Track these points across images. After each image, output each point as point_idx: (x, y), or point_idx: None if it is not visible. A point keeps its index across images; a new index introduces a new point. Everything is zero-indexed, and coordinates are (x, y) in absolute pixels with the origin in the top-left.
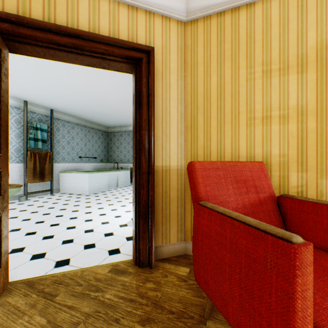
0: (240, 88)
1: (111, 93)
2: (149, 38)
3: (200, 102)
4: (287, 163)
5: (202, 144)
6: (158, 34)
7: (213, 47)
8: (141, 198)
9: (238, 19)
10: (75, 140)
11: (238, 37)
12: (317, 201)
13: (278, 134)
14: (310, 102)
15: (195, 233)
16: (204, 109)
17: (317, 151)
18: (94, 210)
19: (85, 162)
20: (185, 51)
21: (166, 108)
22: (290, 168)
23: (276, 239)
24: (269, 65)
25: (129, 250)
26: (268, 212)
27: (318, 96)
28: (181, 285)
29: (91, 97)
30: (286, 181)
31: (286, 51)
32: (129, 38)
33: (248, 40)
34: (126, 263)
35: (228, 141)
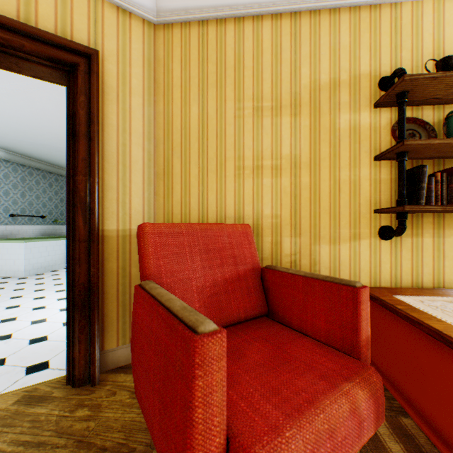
0: (227, 126)
1: (63, 115)
2: (96, 36)
3: (176, 141)
4: (280, 226)
5: (179, 200)
6: (110, 32)
7: (194, 67)
8: (77, 280)
9: (224, 35)
10: (1, 187)
11: (224, 59)
12: (296, 272)
13: (271, 189)
14: (304, 152)
15: (133, 328)
16: (181, 151)
17: (311, 211)
18: (25, 303)
19: (22, 224)
20: (156, 66)
21: (125, 145)
22: (284, 232)
23: (185, 330)
24: (261, 101)
25: (66, 361)
26: (248, 290)
27: (311, 145)
28: (134, 403)
29: (26, 118)
30: (279, 248)
31: (279, 86)
32: (58, 29)
33: (237, 65)
34: (53, 384)
35: (213, 196)
